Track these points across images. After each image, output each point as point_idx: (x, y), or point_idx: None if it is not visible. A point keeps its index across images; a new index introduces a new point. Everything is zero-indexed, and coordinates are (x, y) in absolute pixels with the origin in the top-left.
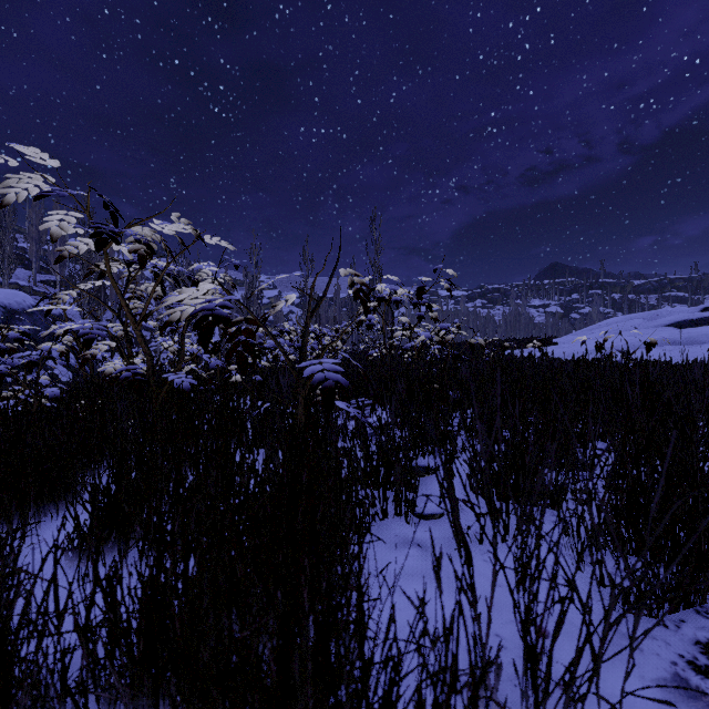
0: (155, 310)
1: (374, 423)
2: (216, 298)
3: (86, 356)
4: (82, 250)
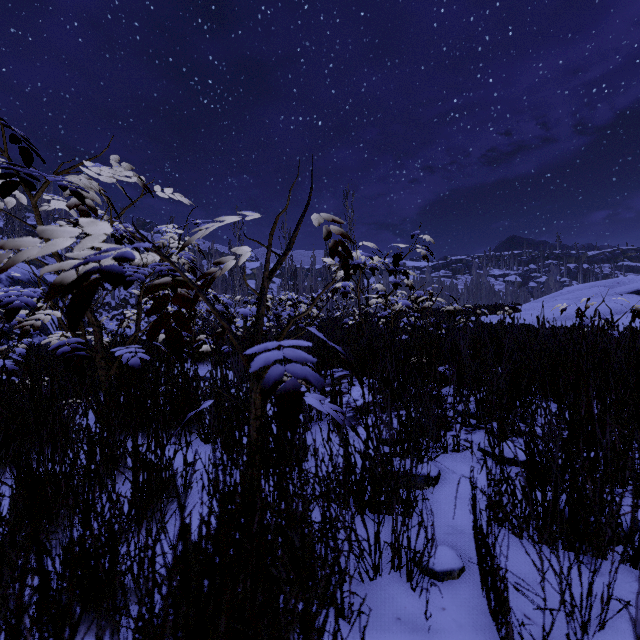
0: (10, 265)
1: (353, 403)
2: (117, 247)
3: (25, 327)
4: (10, 204)
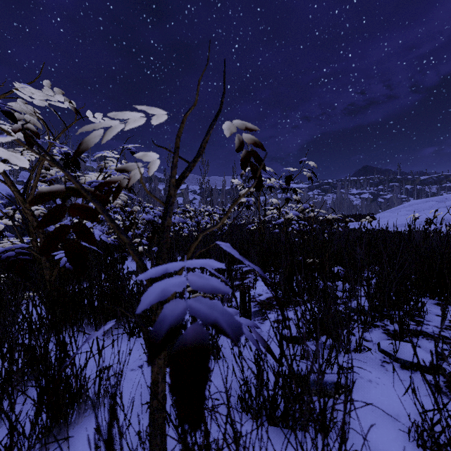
0: None
1: (258, 297)
2: None
3: None
4: None
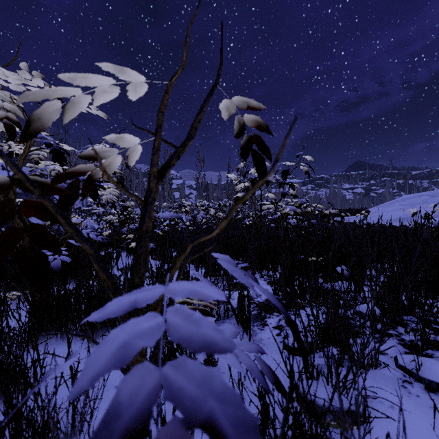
0: None
1: (256, 299)
2: None
3: None
4: None
